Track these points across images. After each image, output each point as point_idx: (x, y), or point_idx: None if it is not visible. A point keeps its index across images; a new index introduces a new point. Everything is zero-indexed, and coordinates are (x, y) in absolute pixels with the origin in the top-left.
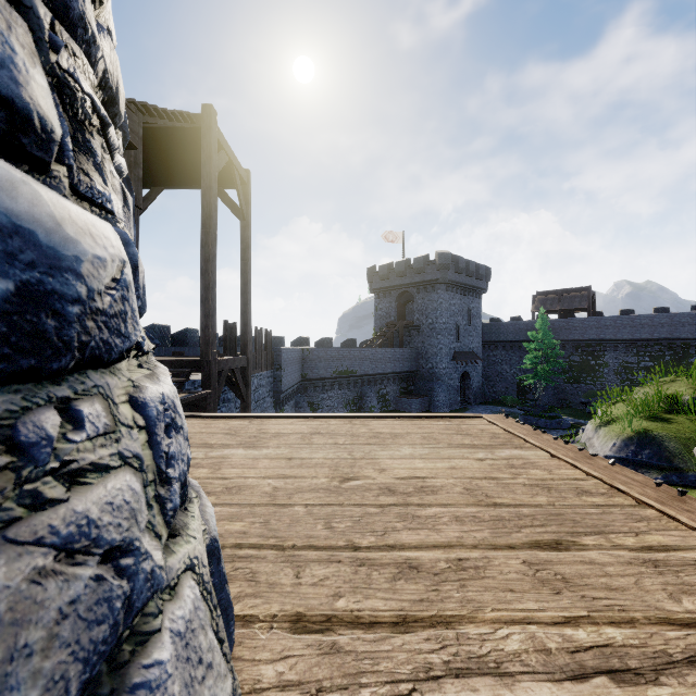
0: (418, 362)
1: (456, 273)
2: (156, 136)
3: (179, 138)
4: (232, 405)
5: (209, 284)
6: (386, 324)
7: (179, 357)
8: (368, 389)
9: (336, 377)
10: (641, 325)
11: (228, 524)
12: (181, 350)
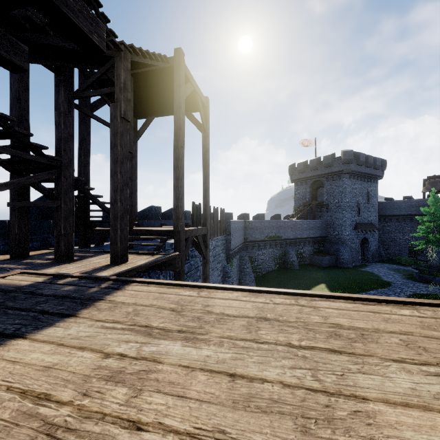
0: (326, 230)
1: (357, 165)
2: (146, 78)
3: (161, 77)
4: (197, 259)
5: (179, 176)
6: (303, 204)
7: (164, 227)
8: (289, 249)
9: (267, 240)
10: None
11: None
12: (168, 222)
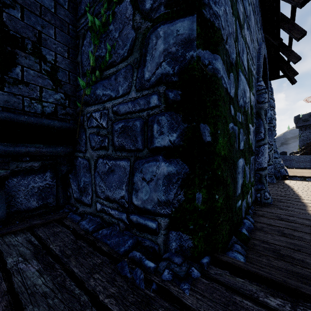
0: None
1: None
2: None
3: None
4: None
5: None
6: (306, 144)
7: None
8: None
9: None
10: None
11: None
12: None
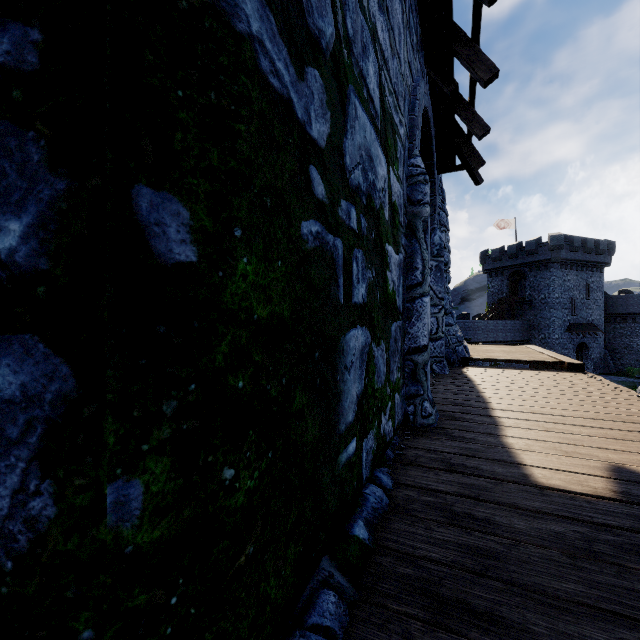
0: (529, 333)
1: (570, 252)
2: None
3: None
4: None
5: None
6: (498, 300)
7: None
8: None
9: None
10: None
11: None
12: None
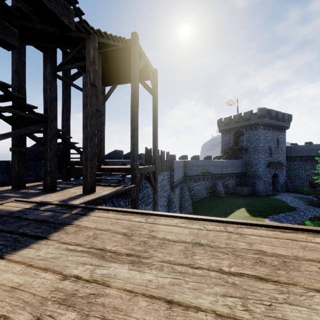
0: (246, 168)
1: (269, 119)
2: (110, 55)
3: (121, 54)
4: (149, 189)
5: (134, 127)
6: (228, 148)
7: (124, 165)
8: (218, 181)
9: (201, 175)
10: None
11: None
12: (127, 162)
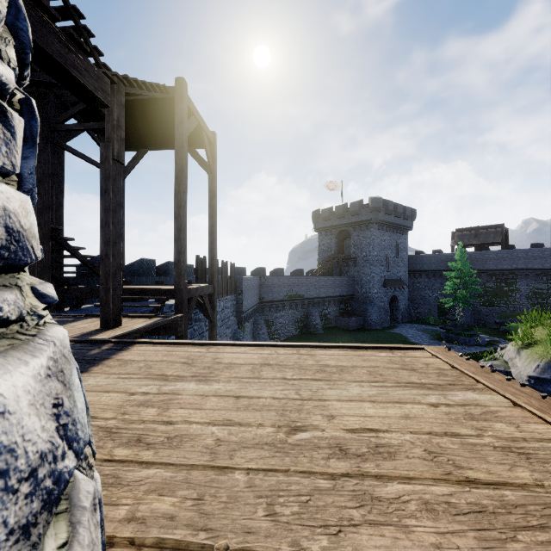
0: (354, 288)
1: (386, 214)
2: (139, 106)
3: (158, 107)
4: (202, 323)
5: (181, 226)
6: (328, 257)
7: (160, 285)
8: (312, 310)
9: (287, 300)
10: (550, 257)
11: (157, 500)
12: (163, 279)
